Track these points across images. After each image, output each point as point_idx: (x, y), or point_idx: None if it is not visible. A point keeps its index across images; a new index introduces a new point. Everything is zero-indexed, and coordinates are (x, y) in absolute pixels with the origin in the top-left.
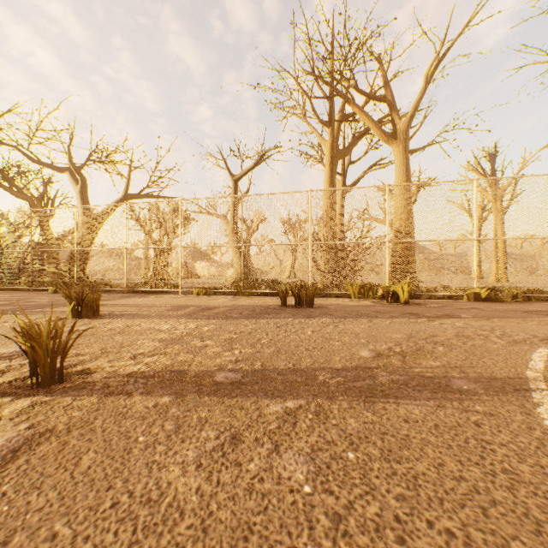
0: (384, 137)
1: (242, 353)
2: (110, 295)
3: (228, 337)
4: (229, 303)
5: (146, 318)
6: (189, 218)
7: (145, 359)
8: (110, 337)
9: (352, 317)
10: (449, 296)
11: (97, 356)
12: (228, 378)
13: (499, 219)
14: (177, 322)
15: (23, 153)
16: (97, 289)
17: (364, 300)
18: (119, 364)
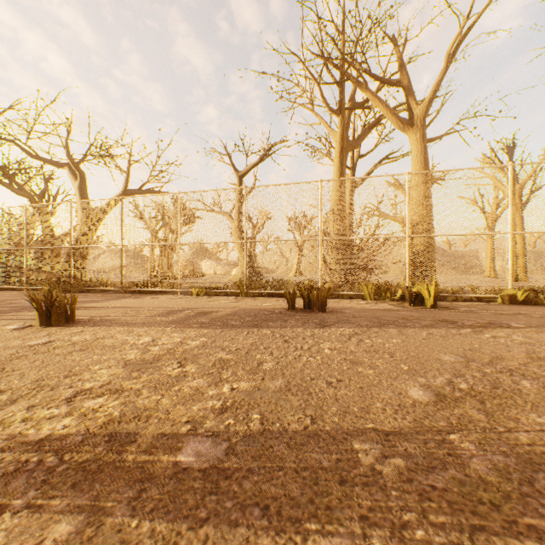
0: (399, 124)
1: (234, 390)
2: (104, 296)
3: (218, 359)
4: (229, 306)
5: (127, 326)
6: (194, 216)
7: (87, 402)
8: (64, 357)
9: (375, 325)
10: (478, 298)
11: (20, 395)
12: (201, 457)
13: (518, 215)
14: (161, 332)
15: (21, 148)
16: (71, 291)
17: (381, 302)
18: (39, 415)
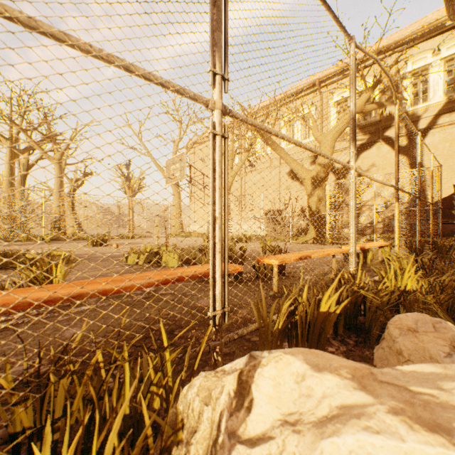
0: (48, 158)
1: None
2: None
3: None
4: None
5: None
6: None
7: None
8: None
9: (18, 245)
10: (74, 239)
11: None
12: None
13: (131, 200)
14: None
15: None
16: None
17: (30, 242)
18: None
